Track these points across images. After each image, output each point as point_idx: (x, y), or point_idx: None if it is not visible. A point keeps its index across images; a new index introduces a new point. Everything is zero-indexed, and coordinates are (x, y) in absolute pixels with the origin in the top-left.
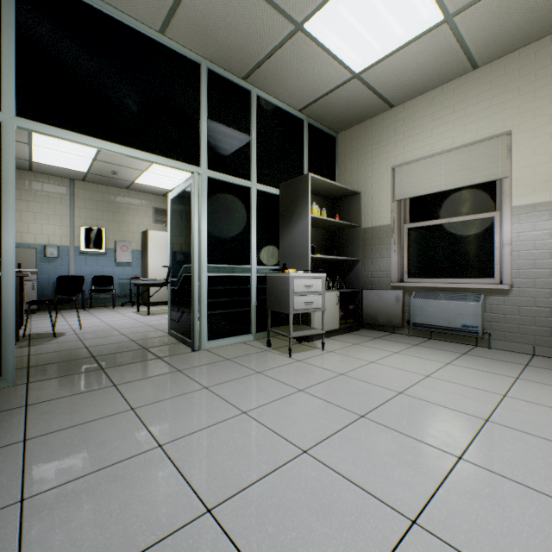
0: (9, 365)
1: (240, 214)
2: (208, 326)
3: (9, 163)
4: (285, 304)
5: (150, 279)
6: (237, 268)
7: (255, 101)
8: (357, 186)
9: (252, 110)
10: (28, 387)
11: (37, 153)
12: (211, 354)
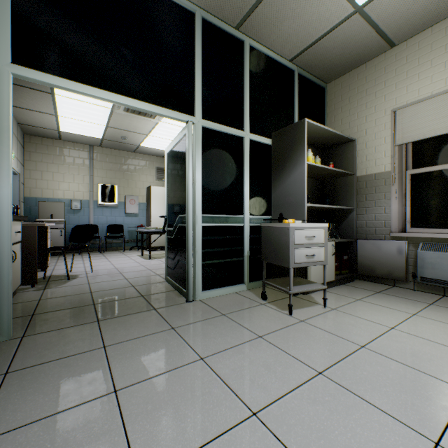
0: (4, 318)
1: (233, 164)
2: (202, 276)
3: (3, 111)
4: (285, 257)
5: (152, 227)
6: (230, 218)
7: (248, 51)
8: (349, 134)
9: (244, 60)
10: (20, 343)
11: (63, 124)
12: (206, 307)
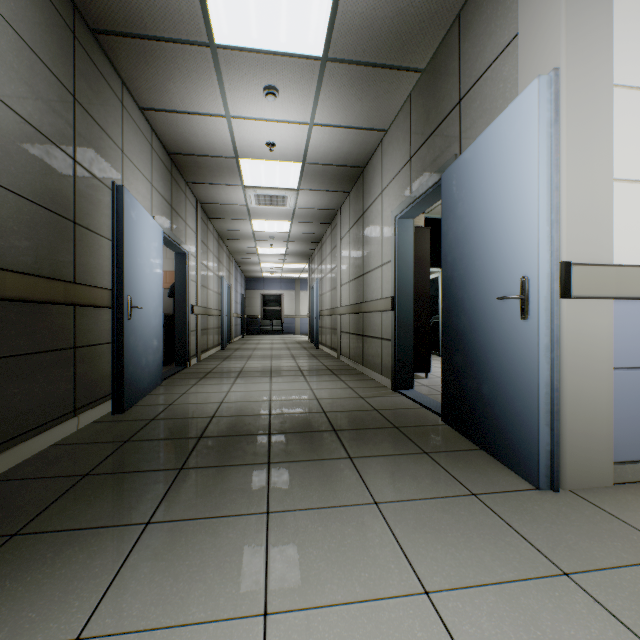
0: None
1: None
2: None
3: None
4: None
5: None
6: None
7: None
8: None
9: None
10: None
11: None
12: None
